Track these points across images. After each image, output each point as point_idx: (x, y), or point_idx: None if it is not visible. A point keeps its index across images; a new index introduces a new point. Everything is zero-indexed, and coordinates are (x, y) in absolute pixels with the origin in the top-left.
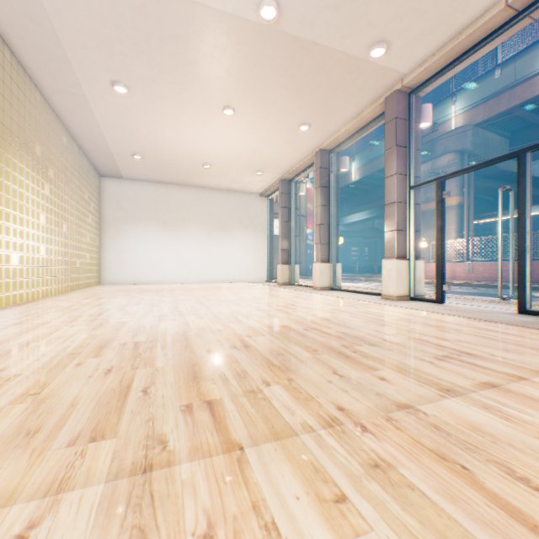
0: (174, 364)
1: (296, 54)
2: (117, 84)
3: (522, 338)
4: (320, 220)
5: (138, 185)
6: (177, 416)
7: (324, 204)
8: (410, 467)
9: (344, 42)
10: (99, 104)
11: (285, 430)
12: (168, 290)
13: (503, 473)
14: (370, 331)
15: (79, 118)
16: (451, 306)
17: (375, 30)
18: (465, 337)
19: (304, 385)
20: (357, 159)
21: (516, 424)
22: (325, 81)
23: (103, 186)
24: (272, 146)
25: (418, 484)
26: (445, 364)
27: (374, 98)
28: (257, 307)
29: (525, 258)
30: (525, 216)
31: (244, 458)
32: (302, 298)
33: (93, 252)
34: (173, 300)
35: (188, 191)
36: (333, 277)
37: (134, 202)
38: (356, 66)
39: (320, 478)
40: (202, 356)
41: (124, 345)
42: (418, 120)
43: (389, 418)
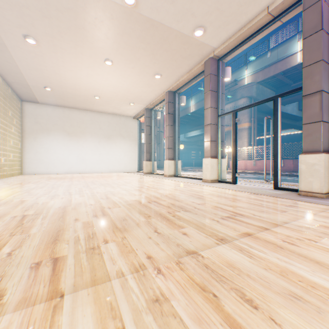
0: (45, 230)
1: (150, 29)
2: (28, 37)
3: (273, 203)
4: (168, 134)
5: (50, 108)
6: (24, 272)
7: (171, 124)
8: (179, 299)
9: (178, 24)
10: (16, 50)
11: (102, 277)
12: (69, 178)
13: (238, 297)
14: (188, 202)
15: (1, 59)
16: (240, 186)
17: (196, 19)
18: (242, 204)
19: (131, 241)
20: (193, 99)
21: (255, 260)
22: (169, 48)
23: (24, 107)
24: (139, 87)
25: (180, 313)
26: (225, 222)
27: (198, 61)
28: (124, 188)
29: (278, 157)
30: (278, 134)
31: (60, 304)
32: (155, 182)
33: (15, 152)
34: (69, 184)
35: (85, 113)
36: (176, 169)
37: (47, 119)
38: (187, 40)
39: (111, 316)
40: (69, 224)
41: (14, 218)
42: (223, 76)
43: (178, 262)
